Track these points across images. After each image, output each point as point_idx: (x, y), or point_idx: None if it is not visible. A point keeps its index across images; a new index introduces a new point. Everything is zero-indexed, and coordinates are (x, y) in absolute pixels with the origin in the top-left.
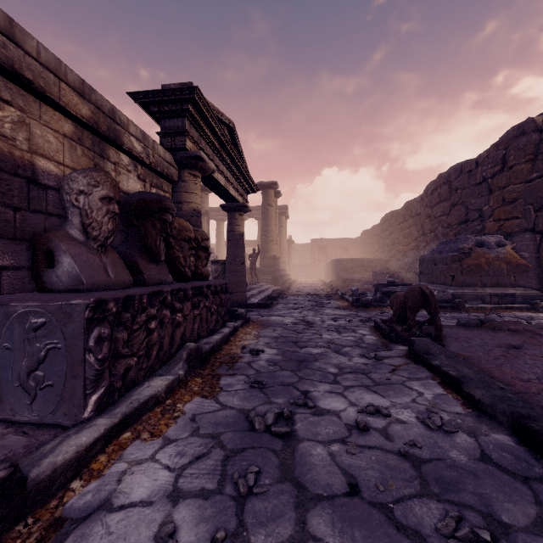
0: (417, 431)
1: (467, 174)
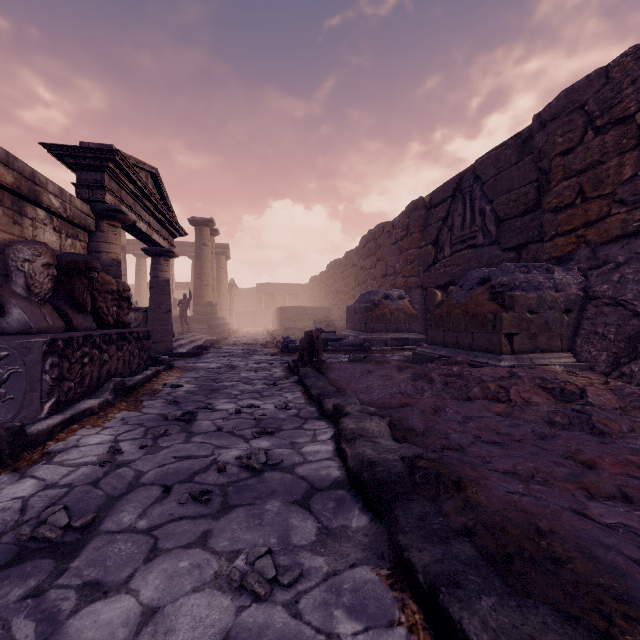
0: (269, 411)
1: (387, 234)
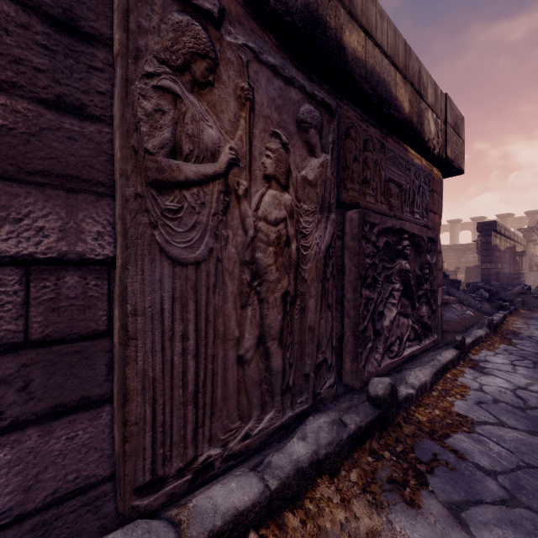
0: None
1: None
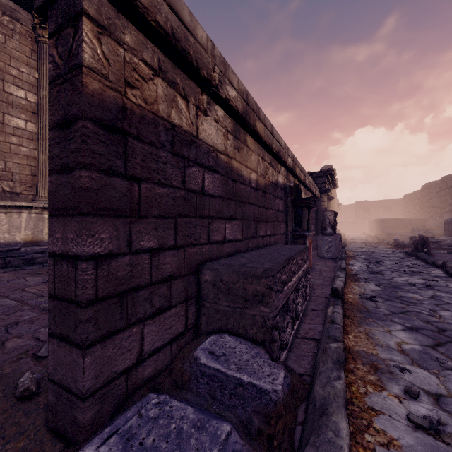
0: (409, 264)
1: None
